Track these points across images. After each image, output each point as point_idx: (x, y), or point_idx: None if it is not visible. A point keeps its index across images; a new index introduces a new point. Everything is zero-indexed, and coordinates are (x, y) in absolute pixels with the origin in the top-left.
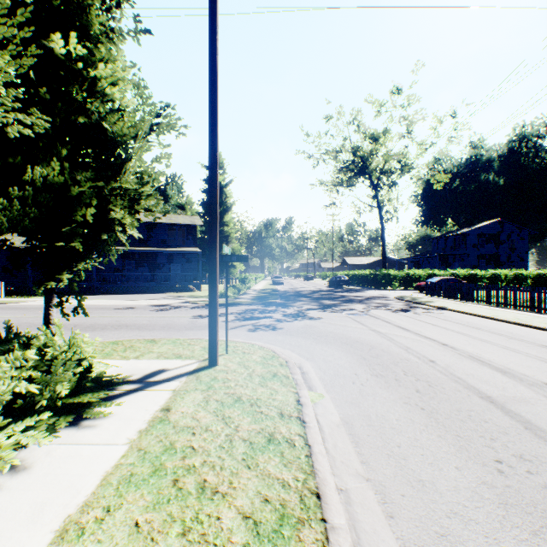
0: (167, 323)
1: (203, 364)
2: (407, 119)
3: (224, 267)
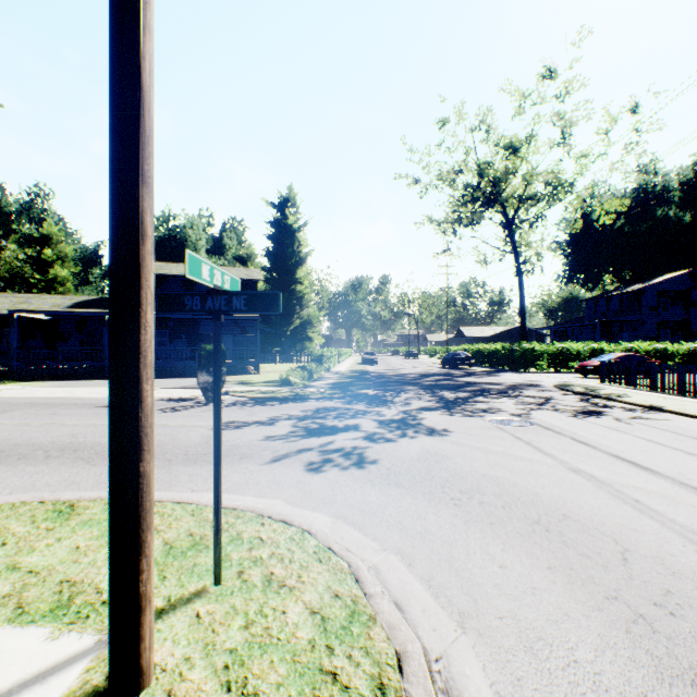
0: (160, 442)
1: (99, 674)
2: (563, 117)
3: (296, 340)
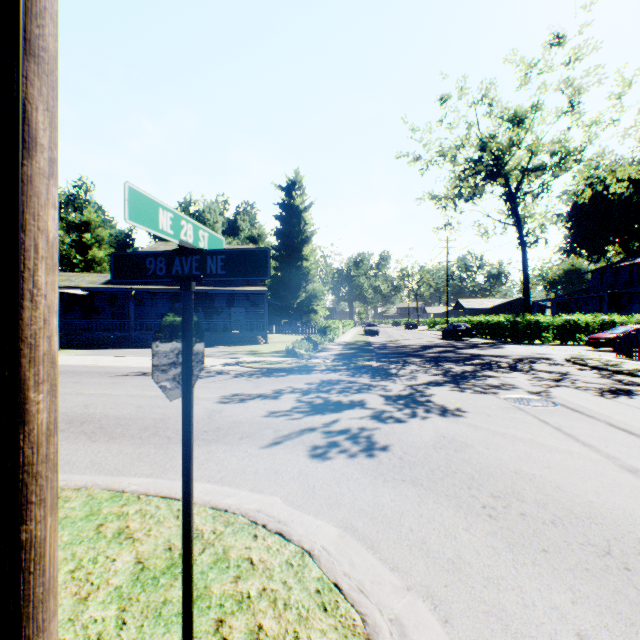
0: (164, 416)
1: None
2: (571, 84)
3: (302, 313)
